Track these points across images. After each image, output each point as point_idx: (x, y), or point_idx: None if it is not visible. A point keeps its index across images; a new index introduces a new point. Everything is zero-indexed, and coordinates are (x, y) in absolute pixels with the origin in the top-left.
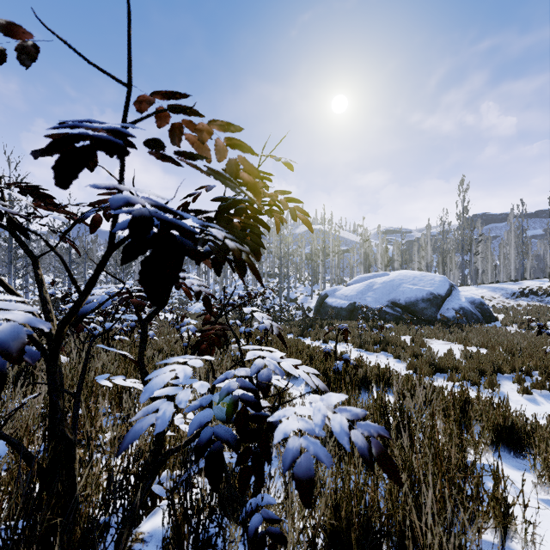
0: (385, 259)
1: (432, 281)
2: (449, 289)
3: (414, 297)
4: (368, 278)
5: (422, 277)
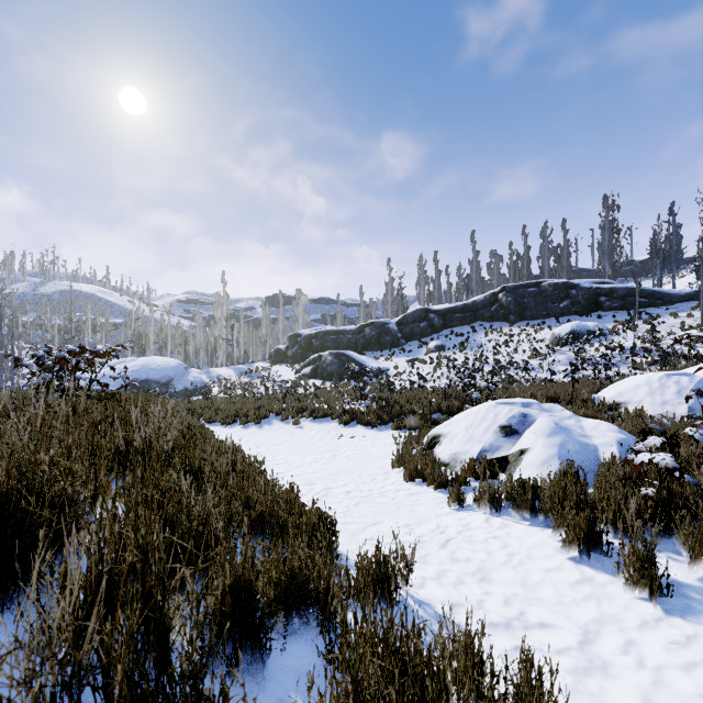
0: (161, 340)
1: (168, 366)
2: (181, 371)
3: (149, 379)
4: (116, 363)
5: (162, 362)
